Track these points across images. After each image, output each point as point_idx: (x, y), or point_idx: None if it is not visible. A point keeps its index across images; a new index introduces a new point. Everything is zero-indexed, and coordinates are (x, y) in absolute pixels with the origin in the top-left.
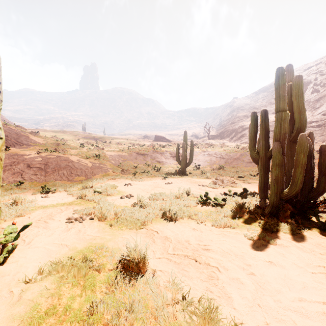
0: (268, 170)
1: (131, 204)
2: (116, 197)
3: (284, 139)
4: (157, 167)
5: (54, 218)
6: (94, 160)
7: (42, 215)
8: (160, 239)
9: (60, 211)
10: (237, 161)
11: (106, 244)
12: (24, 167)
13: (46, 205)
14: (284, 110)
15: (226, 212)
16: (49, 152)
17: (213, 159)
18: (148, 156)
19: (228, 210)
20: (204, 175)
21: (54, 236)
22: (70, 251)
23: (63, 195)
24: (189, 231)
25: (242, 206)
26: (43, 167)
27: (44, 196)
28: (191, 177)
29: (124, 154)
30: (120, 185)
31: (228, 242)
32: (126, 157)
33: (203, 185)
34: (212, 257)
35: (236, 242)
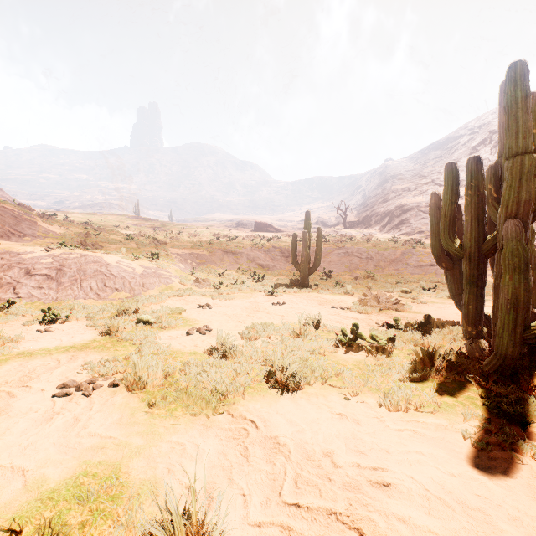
0: (483, 281)
1: (205, 347)
2: (179, 333)
3: (527, 214)
4: (258, 275)
5: (34, 383)
6: (148, 263)
7: (10, 377)
8: (261, 445)
9: (56, 365)
10: (397, 264)
11: (126, 466)
12: (20, 274)
13: (33, 350)
14: (529, 152)
15: (403, 369)
16: (68, 248)
17: (354, 260)
18: (243, 256)
19: (405, 363)
20: (341, 289)
21: (5, 440)
22: (23, 495)
23: (78, 328)
24: (328, 421)
25: (433, 354)
26: (53, 274)
27: (42, 330)
28: (319, 291)
29: (201, 252)
30: (191, 307)
31: (430, 458)
32: (205, 258)
33: (342, 307)
34: (402, 518)
35: (447, 456)
